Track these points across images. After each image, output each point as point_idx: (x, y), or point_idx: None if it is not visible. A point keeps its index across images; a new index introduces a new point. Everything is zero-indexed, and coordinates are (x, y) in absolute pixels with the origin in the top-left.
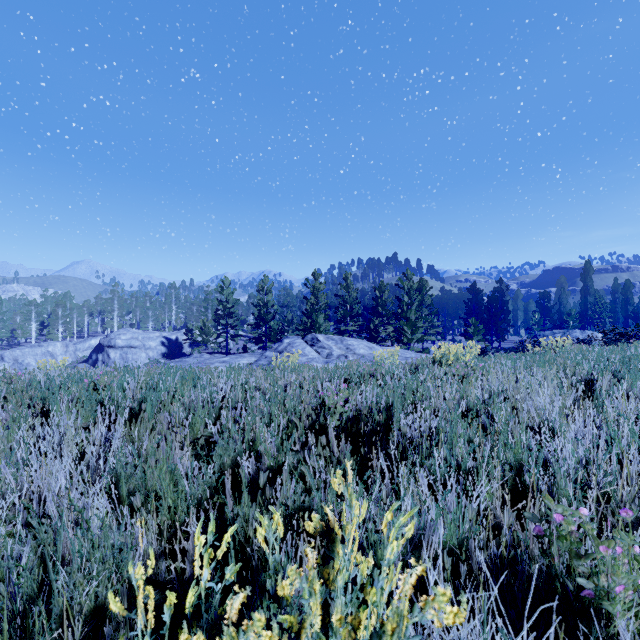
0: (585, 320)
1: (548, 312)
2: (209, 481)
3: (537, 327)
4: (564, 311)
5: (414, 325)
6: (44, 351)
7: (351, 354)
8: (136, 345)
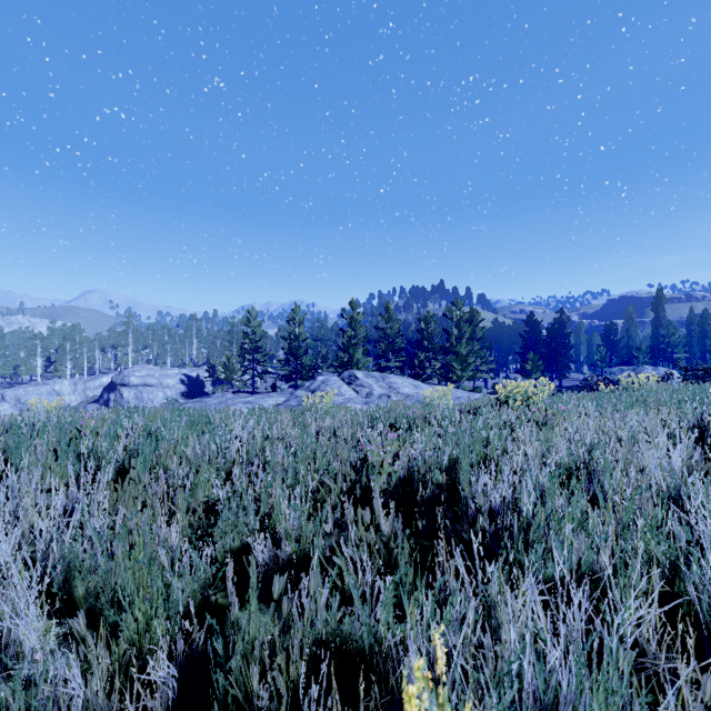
0: (657, 355)
1: (615, 346)
2: (202, 579)
3: (602, 363)
4: (633, 345)
5: (465, 361)
6: (50, 390)
7: (394, 393)
8: (152, 383)
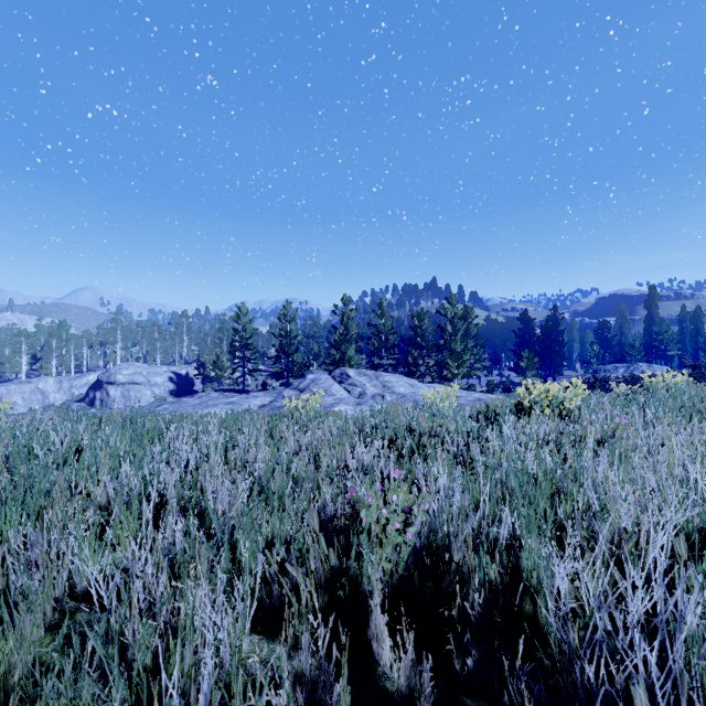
0: (649, 353)
1: (608, 344)
2: None
3: (596, 360)
4: (626, 342)
5: (460, 358)
6: (33, 388)
7: (389, 393)
8: (140, 381)
